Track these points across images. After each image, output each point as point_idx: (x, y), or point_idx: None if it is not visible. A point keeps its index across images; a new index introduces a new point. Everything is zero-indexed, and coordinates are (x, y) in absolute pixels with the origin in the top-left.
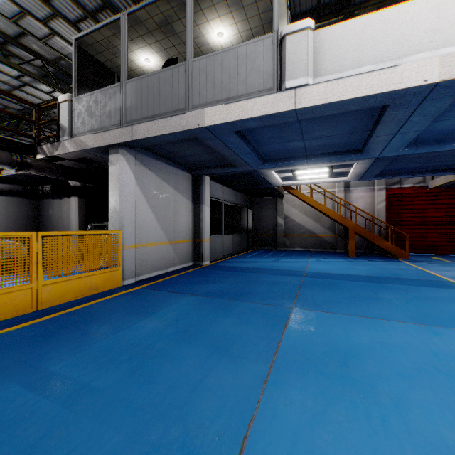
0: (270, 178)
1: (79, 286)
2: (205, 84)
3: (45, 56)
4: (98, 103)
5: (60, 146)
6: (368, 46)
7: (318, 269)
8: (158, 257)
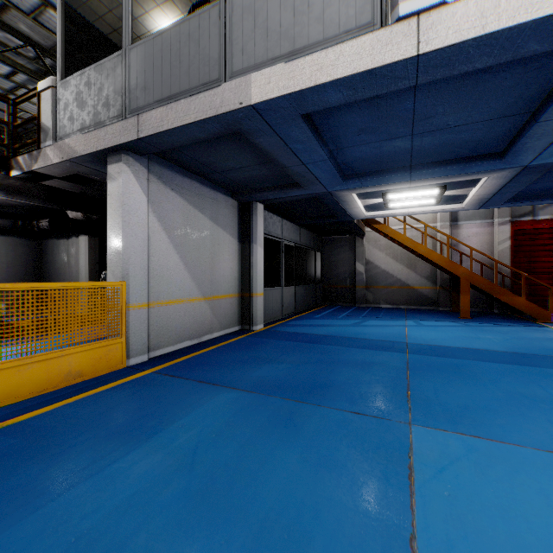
0: (350, 205)
1: (48, 372)
2: (253, 34)
3: (40, 42)
4: (91, 86)
5: (40, 156)
6: None
7: (425, 338)
8: (186, 321)
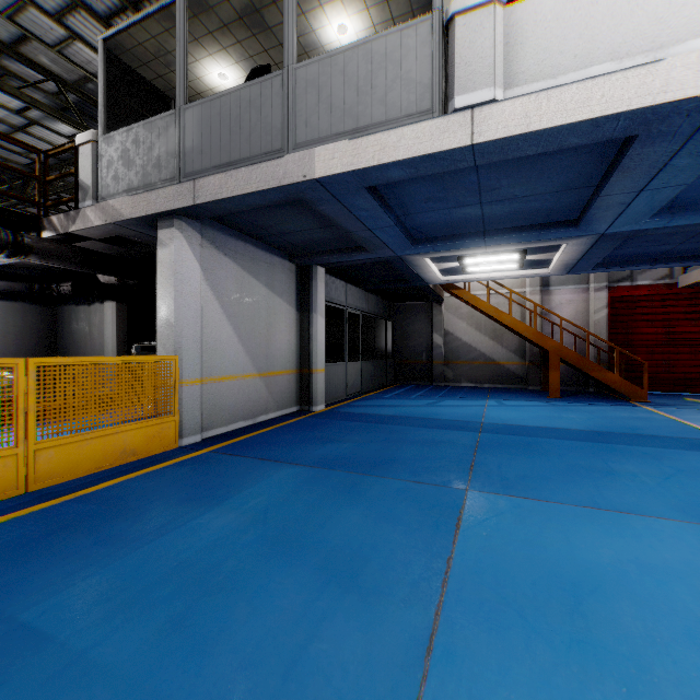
0: (423, 270)
1: (105, 449)
2: (317, 107)
3: (62, 76)
4: (140, 144)
5: (78, 217)
6: (604, 29)
7: (503, 418)
8: (240, 399)
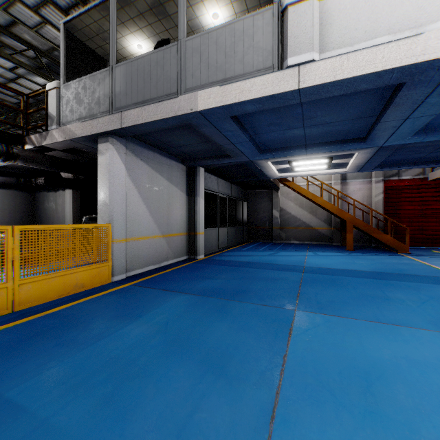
0: (266, 169)
1: (64, 283)
2: (199, 65)
3: (38, 47)
4: (86, 89)
5: (48, 136)
6: (383, 14)
7: (317, 263)
8: (150, 251)
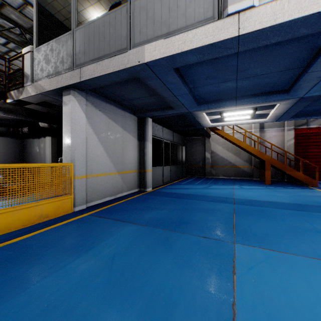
0: (202, 119)
1: (29, 214)
2: (146, 22)
3: (23, 25)
4: (53, 51)
5: (24, 91)
6: None
7: (244, 195)
8: (107, 185)
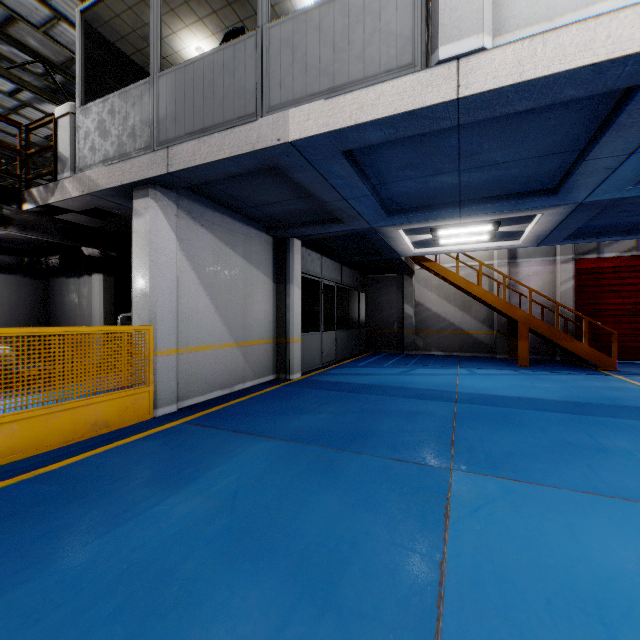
0: (396, 242)
1: (74, 421)
2: (291, 68)
3: (50, 57)
4: (115, 114)
5: (57, 189)
6: None
7: (476, 387)
8: (217, 369)
